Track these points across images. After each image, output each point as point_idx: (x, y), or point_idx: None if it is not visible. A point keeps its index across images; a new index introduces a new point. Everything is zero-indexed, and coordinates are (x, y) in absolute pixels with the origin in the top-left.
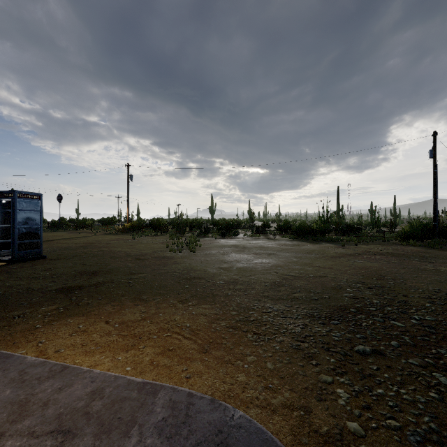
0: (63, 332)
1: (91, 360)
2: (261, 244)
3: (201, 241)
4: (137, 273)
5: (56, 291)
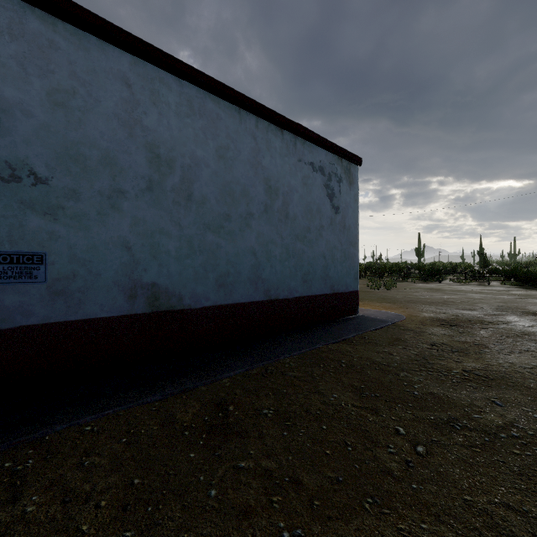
0: None
1: None
2: (461, 289)
3: (398, 284)
4: None
5: None
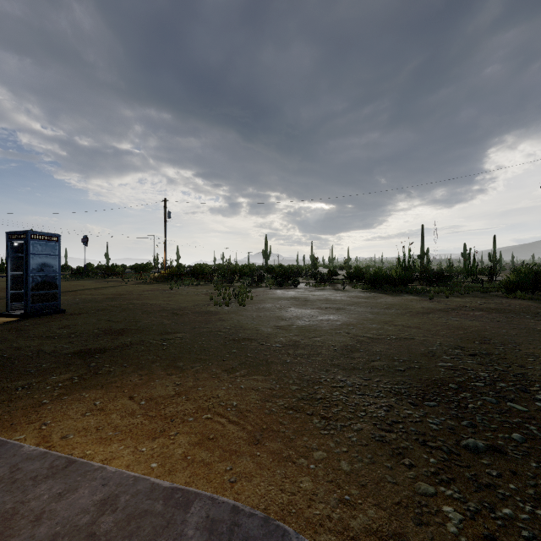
0: (75, 411)
1: (106, 451)
2: (327, 296)
3: (253, 292)
4: (174, 332)
5: (72, 355)
